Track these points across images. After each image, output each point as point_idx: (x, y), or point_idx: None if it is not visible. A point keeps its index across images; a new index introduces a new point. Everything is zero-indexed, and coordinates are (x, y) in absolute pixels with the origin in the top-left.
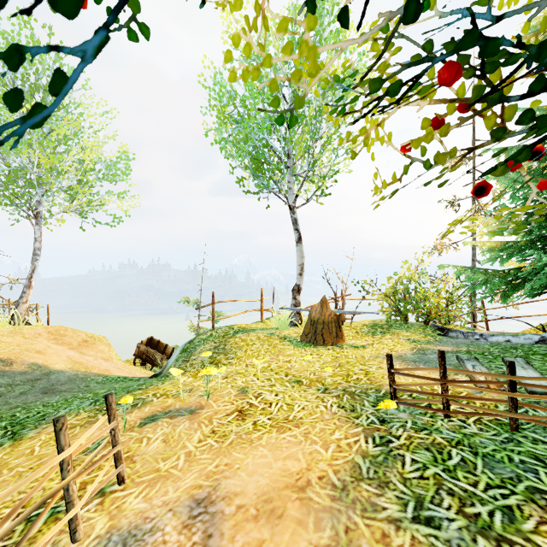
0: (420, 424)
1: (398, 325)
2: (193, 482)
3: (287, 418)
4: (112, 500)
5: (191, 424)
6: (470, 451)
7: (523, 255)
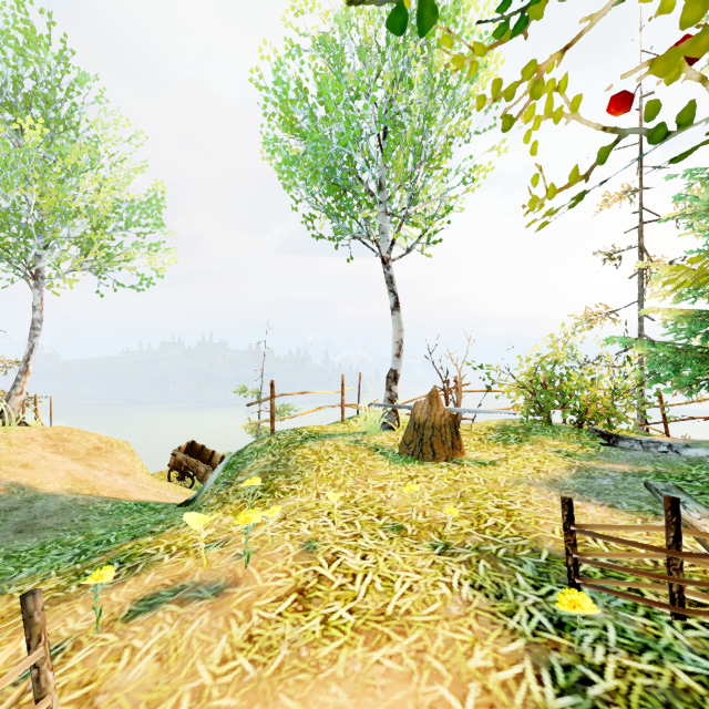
0: (632, 634)
1: (539, 428)
2: None
3: (383, 611)
4: None
5: (212, 619)
6: None
7: None
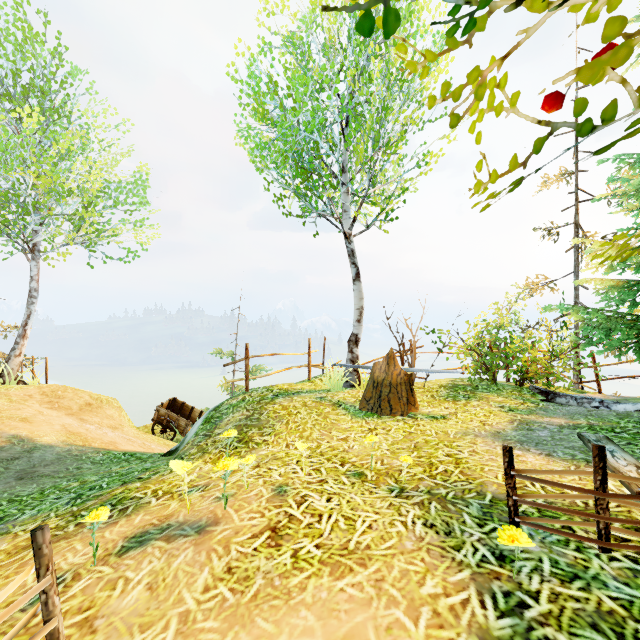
0: (564, 565)
1: (485, 386)
2: None
3: (346, 546)
4: None
5: (195, 553)
6: None
7: None
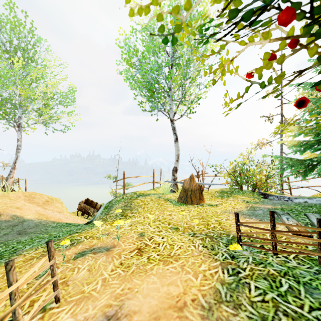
0: (257, 259)
1: (237, 191)
2: (106, 302)
3: (170, 254)
4: (50, 315)
5: (107, 258)
6: (294, 280)
7: (313, 149)
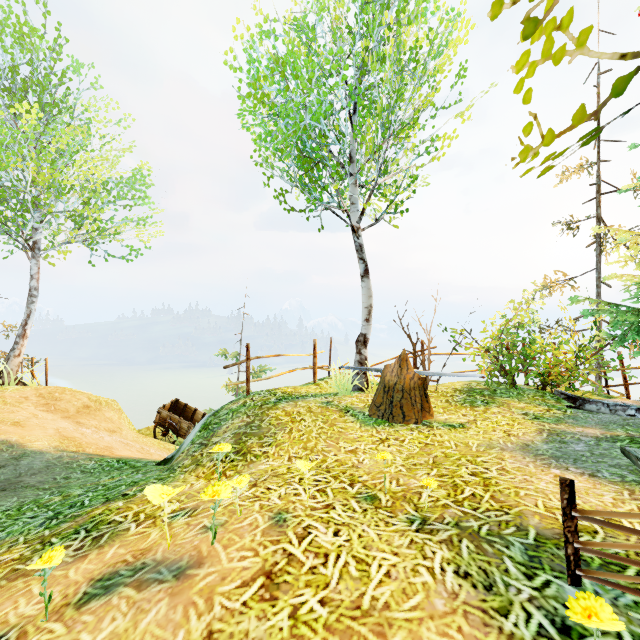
0: None
1: (504, 390)
2: None
3: (359, 603)
4: None
5: (170, 608)
6: None
7: None
